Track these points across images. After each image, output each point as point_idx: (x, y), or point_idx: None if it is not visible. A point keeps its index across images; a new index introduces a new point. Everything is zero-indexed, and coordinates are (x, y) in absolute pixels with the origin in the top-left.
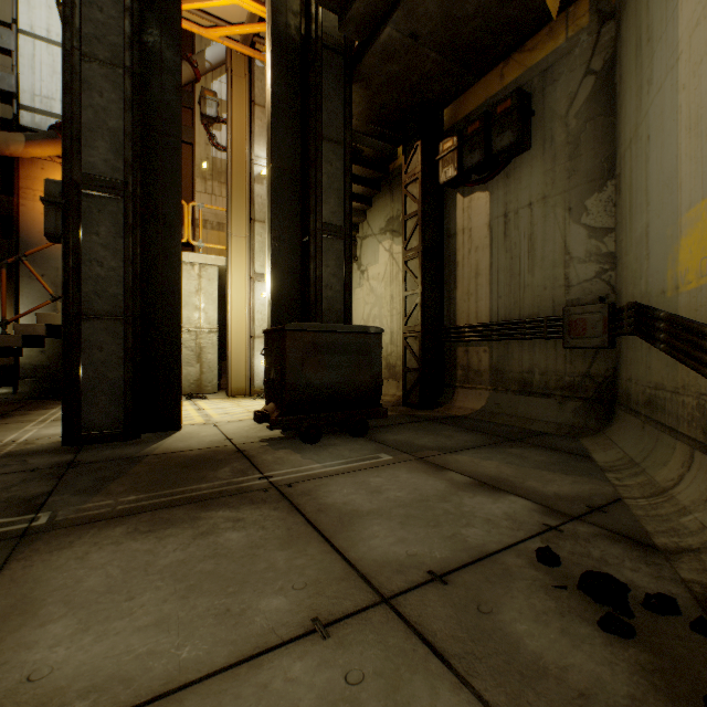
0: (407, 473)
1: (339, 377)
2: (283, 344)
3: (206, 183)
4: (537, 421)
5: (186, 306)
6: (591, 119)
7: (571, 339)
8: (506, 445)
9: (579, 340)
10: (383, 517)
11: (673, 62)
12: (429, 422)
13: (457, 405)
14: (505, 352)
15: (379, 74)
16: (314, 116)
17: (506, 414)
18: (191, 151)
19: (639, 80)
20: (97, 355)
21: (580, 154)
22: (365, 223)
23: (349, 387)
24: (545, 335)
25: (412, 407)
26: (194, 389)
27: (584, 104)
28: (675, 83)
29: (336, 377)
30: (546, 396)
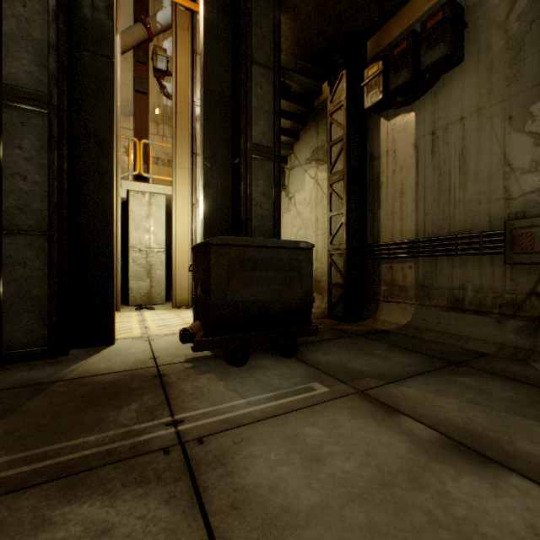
0: (350, 419)
1: (268, 294)
2: (207, 259)
3: (158, 127)
4: (472, 339)
5: (137, 229)
6: (538, 18)
7: (515, 254)
8: (453, 372)
9: (526, 255)
10: (333, 533)
11: None
12: (357, 338)
13: (382, 319)
14: (432, 269)
15: (307, 2)
16: (244, 40)
17: (435, 330)
18: (145, 100)
19: None
20: (20, 271)
21: (524, 57)
22: (292, 155)
23: (278, 305)
24: (480, 250)
25: (337, 319)
26: (145, 300)
27: (529, 3)
28: None
29: (264, 294)
30: (480, 313)
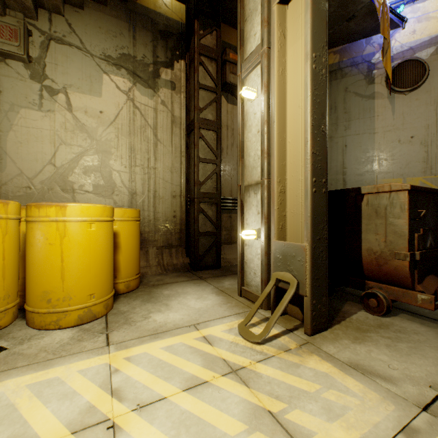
0: None
1: None
2: None
3: None
4: None
5: None
6: None
7: None
8: None
9: None
10: None
11: (370, 132)
12: None
13: (231, 257)
14: None
15: None
16: None
17: None
18: None
19: (334, 121)
20: None
21: None
22: (60, 18)
23: None
24: None
25: (211, 268)
26: None
27: None
28: (372, 139)
29: None
30: None
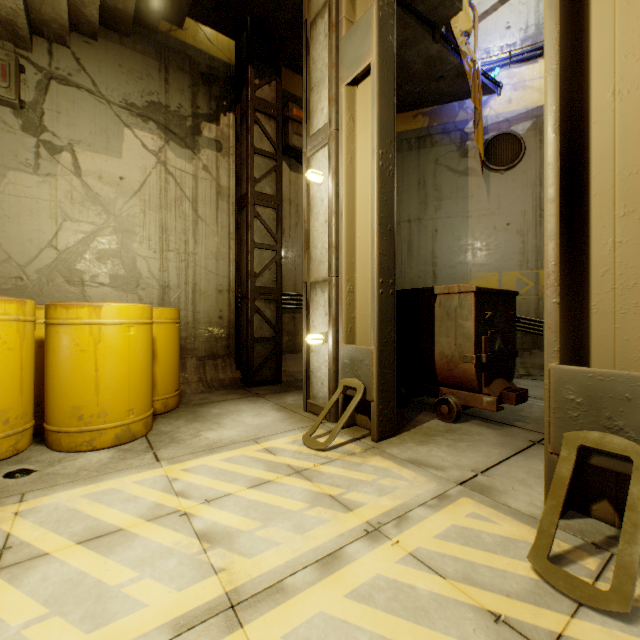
0: None
1: None
2: (512, 310)
3: None
4: None
5: None
6: None
7: None
8: None
9: None
10: None
11: (464, 215)
12: None
13: (295, 370)
14: None
15: None
16: None
17: None
18: None
19: (423, 199)
20: None
21: None
22: (64, 51)
23: None
24: None
25: (269, 383)
26: None
27: None
28: (466, 224)
29: None
30: None
